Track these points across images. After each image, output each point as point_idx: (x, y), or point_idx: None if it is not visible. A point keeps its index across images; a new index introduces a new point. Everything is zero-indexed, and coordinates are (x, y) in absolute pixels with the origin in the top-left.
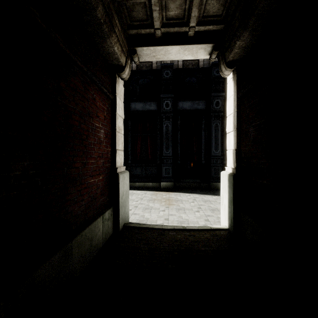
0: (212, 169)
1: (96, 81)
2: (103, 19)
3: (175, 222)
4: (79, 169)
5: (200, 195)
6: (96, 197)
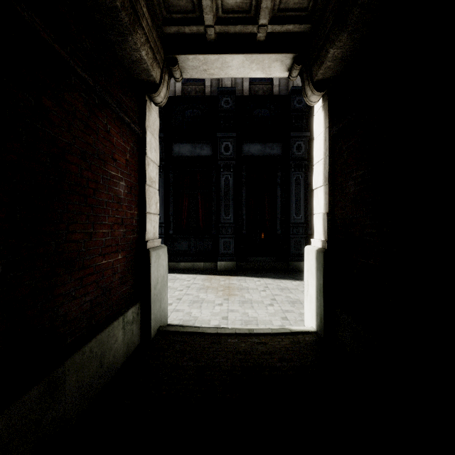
0: (291, 242)
1: (110, 103)
2: (119, 1)
3: (237, 322)
4: (79, 243)
5: (274, 279)
6: (112, 288)
